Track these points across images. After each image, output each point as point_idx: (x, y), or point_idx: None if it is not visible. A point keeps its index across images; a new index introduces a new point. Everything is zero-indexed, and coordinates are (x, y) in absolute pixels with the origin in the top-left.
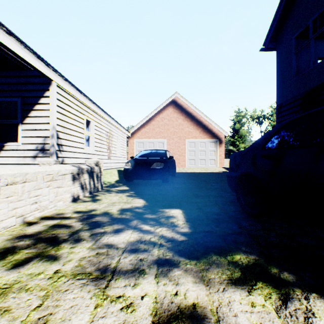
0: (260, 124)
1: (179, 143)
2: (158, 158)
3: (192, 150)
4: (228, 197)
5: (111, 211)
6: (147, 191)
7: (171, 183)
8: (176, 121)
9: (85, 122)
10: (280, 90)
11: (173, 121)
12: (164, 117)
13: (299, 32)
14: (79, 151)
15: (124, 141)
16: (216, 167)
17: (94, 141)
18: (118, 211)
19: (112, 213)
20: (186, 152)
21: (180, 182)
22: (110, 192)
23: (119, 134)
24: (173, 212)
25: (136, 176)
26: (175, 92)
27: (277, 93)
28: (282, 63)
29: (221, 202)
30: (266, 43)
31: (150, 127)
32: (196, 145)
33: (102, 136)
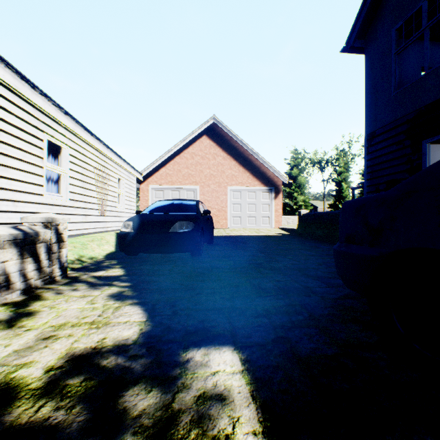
0: (322, 171)
1: (218, 192)
2: (184, 214)
3: (236, 203)
4: (324, 293)
5: (21, 375)
6: (158, 278)
7: (207, 256)
8: (214, 160)
9: (45, 146)
10: (372, 112)
11: (210, 159)
12: (196, 152)
13: (405, 20)
14: (30, 200)
15: (131, 187)
16: (272, 228)
17: (69, 183)
18: (45, 373)
19: (17, 389)
20: (228, 205)
21: (222, 255)
22: (76, 286)
23: (123, 175)
24: (216, 366)
25: (143, 246)
26: (213, 116)
27: (367, 116)
28: (375, 69)
29: (320, 309)
30: (351, 39)
31: (173, 168)
32: (242, 195)
33: (86, 176)
